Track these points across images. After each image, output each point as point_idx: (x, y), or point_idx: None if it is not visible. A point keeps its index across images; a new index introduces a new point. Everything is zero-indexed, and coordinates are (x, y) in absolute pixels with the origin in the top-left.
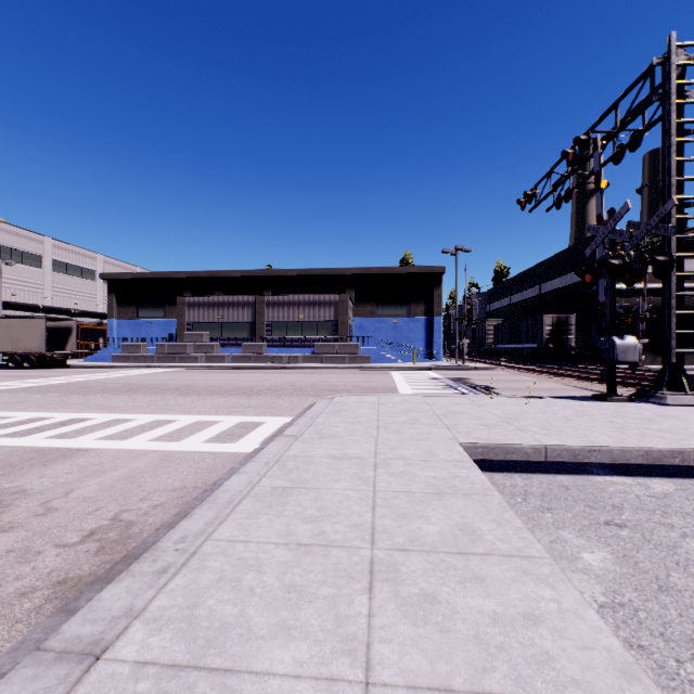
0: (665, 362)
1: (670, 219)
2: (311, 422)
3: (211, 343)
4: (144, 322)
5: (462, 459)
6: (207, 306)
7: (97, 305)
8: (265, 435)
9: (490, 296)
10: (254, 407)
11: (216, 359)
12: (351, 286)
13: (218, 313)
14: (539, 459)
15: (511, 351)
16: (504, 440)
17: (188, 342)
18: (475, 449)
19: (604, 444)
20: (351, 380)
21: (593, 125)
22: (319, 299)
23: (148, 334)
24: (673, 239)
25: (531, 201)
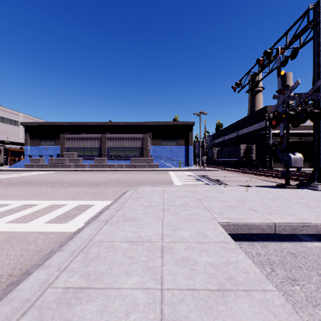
0: (315, 167)
1: (319, 90)
2: (121, 206)
3: (78, 158)
4: (44, 147)
5: (226, 239)
6: (76, 139)
7: (19, 138)
8: (90, 215)
9: (214, 136)
10: (91, 194)
11: (80, 166)
12: (150, 131)
13: (82, 143)
14: (271, 232)
15: (225, 162)
16: (247, 219)
17: (65, 157)
18: (229, 226)
19: (310, 220)
20: (149, 176)
21: (273, 45)
22: (133, 136)
23: (46, 153)
24: None
25: (239, 86)
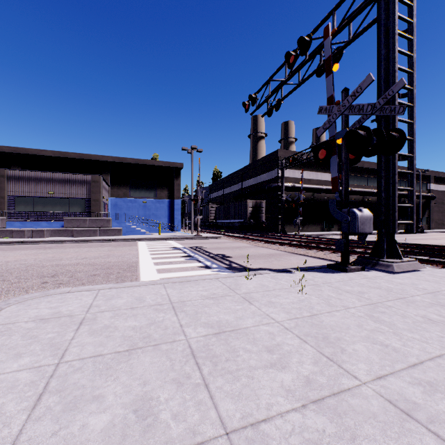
0: (382, 232)
1: (394, 102)
2: None
3: None
4: None
5: None
6: None
7: None
8: None
9: (211, 189)
10: None
11: None
12: (107, 171)
13: None
14: None
15: (226, 225)
16: None
17: None
18: None
19: None
20: (91, 254)
21: (311, 33)
22: (71, 178)
23: None
24: (397, 120)
25: (255, 103)
